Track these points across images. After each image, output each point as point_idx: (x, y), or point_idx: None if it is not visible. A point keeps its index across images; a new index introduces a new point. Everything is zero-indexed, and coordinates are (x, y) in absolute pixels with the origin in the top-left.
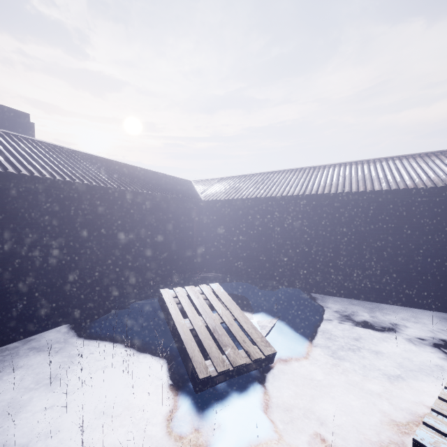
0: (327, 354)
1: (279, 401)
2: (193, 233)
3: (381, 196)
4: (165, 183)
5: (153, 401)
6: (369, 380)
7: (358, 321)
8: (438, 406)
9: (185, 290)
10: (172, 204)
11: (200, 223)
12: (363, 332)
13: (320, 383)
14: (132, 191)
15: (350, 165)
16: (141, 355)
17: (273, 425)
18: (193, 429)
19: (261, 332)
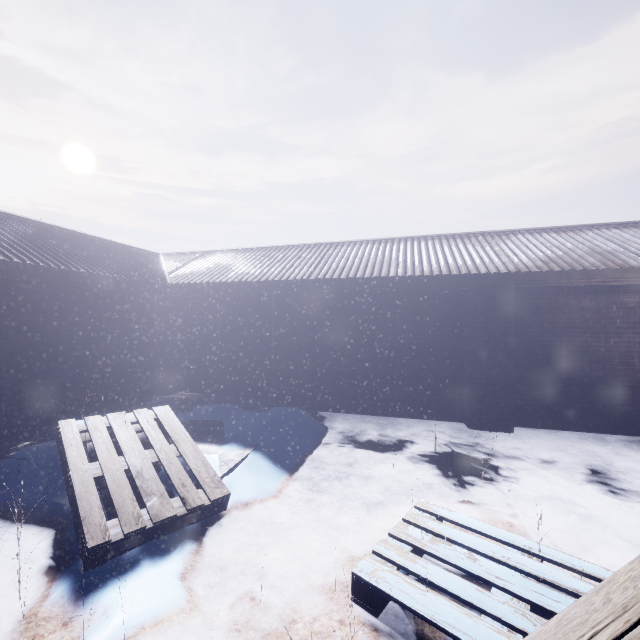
0: (308, 488)
1: (215, 560)
2: (153, 333)
3: (396, 284)
4: (103, 254)
5: (5, 597)
6: (346, 514)
7: (362, 442)
8: (397, 529)
9: (107, 419)
10: (111, 288)
11: (164, 317)
12: (363, 455)
13: (282, 527)
14: (25, 263)
15: (373, 244)
16: (10, 528)
17: (190, 593)
18: (58, 624)
19: (221, 469)
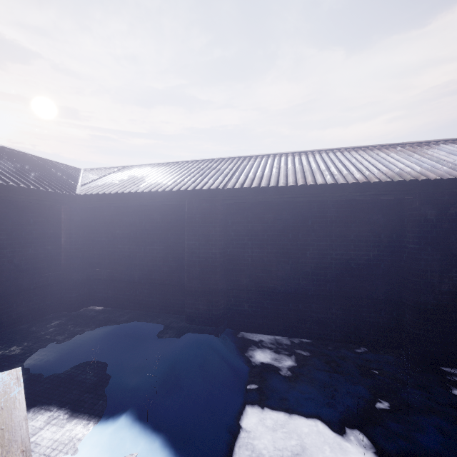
0: None
1: None
2: (60, 246)
3: (326, 193)
4: (0, 161)
5: None
6: None
7: (298, 393)
8: None
9: None
10: None
11: (71, 230)
12: (306, 424)
13: None
14: None
15: (286, 156)
16: None
17: None
18: None
19: None
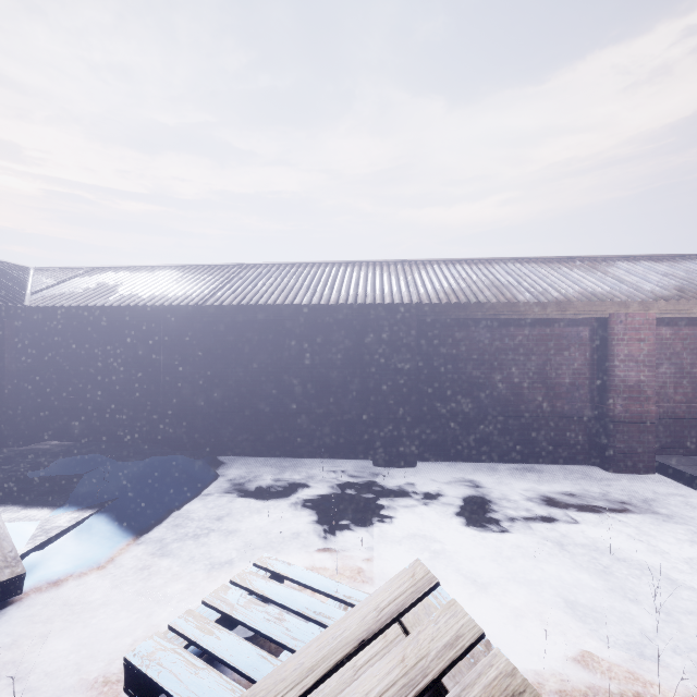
0: (156, 552)
1: None
2: (2, 369)
3: (301, 313)
4: None
5: None
6: (187, 579)
7: (249, 490)
8: (215, 594)
9: None
10: None
11: (18, 349)
12: (244, 505)
13: (90, 606)
14: None
15: (291, 268)
16: None
17: None
18: None
19: (34, 540)
